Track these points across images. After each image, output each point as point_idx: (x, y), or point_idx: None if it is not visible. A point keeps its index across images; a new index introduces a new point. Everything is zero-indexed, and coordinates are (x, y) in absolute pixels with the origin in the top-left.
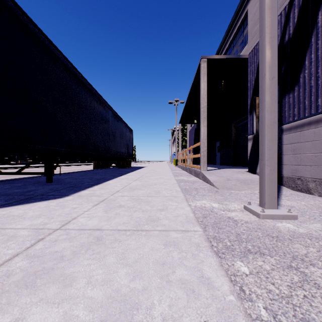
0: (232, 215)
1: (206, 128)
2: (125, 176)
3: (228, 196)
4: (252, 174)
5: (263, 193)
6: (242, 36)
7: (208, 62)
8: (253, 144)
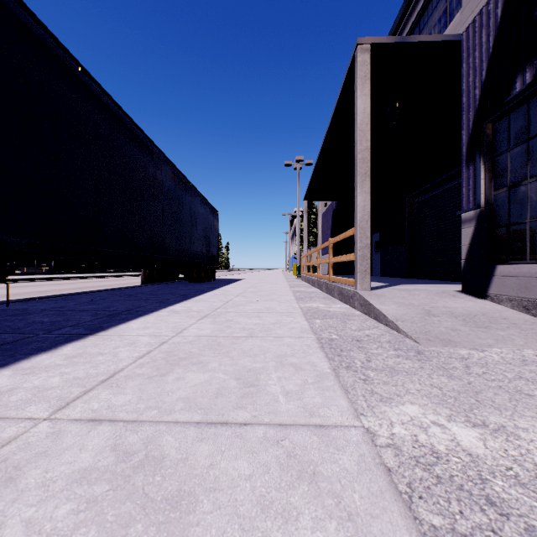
0: None
1: (369, 197)
2: (186, 304)
3: (471, 379)
4: (477, 300)
5: None
6: (443, 3)
7: (371, 54)
8: (477, 230)
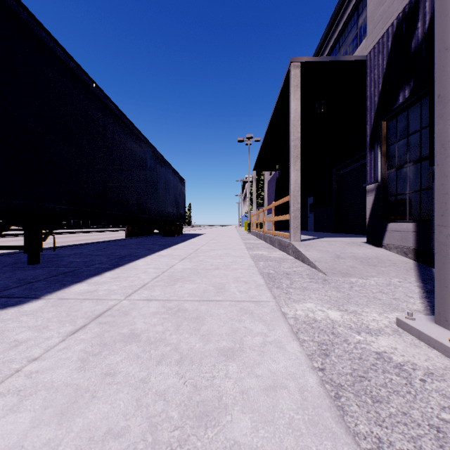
0: (382, 345)
1: (299, 173)
2: (168, 251)
3: (350, 292)
4: (375, 248)
5: (448, 299)
6: (355, 29)
7: (301, 69)
8: (376, 198)
